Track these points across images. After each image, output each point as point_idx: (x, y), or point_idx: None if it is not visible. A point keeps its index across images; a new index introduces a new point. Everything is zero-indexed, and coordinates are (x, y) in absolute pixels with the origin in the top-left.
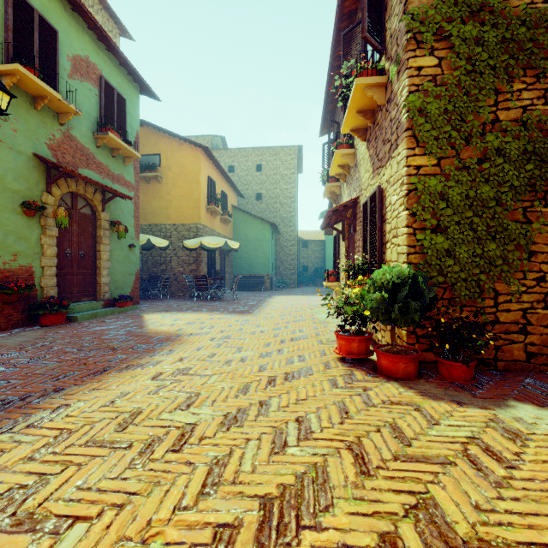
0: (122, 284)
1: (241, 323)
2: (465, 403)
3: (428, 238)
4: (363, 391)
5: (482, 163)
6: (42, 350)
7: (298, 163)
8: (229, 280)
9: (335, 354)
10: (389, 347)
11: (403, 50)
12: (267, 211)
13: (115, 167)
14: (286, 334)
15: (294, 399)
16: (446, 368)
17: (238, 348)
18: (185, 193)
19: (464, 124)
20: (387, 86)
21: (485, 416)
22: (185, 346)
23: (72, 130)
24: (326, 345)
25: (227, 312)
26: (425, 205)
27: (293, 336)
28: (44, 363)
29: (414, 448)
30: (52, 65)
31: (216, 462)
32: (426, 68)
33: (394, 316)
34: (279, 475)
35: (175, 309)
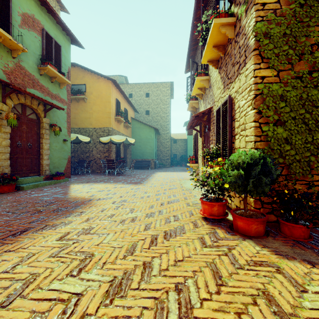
0: (58, 165)
1: (135, 190)
2: (316, 263)
3: (271, 129)
4: (228, 250)
5: (310, 75)
6: None
7: (171, 92)
8: (129, 162)
9: (199, 214)
10: (242, 211)
11: None
12: (152, 121)
13: (53, 89)
14: (164, 198)
15: (173, 260)
16: (288, 228)
17: (131, 210)
18: (101, 109)
19: (298, 44)
20: (236, 25)
21: None
22: (93, 208)
23: (22, 62)
24: (192, 207)
25: (126, 183)
26: (270, 104)
27: (169, 200)
28: None
29: None
30: (6, 17)
31: None
32: (269, 4)
33: (249, 188)
34: None
35: (93, 181)
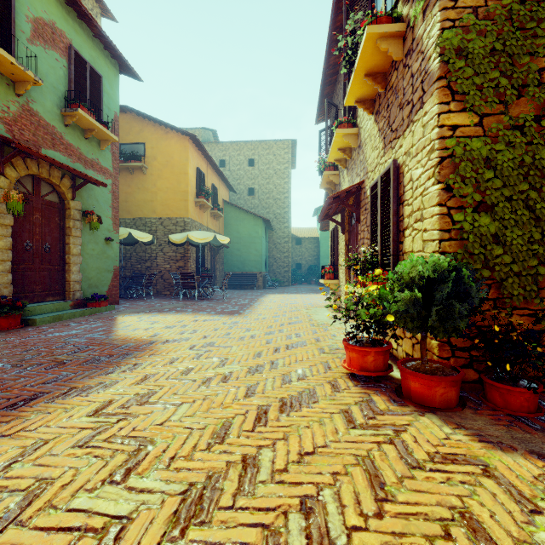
0: (96, 282)
1: (229, 326)
2: None
3: (469, 219)
4: (394, 434)
5: (537, 122)
6: None
7: (291, 158)
8: (219, 278)
9: (342, 368)
10: (417, 363)
11: None
12: (260, 207)
13: (88, 150)
14: (280, 340)
15: (296, 452)
16: (500, 394)
17: (222, 360)
18: (171, 185)
19: (516, 69)
20: (406, 36)
21: None
22: (156, 357)
23: (33, 103)
24: (329, 355)
25: (214, 313)
26: (466, 174)
27: (289, 343)
28: None
29: None
30: (5, 24)
31: None
32: None
33: (430, 323)
34: None
35: (157, 310)
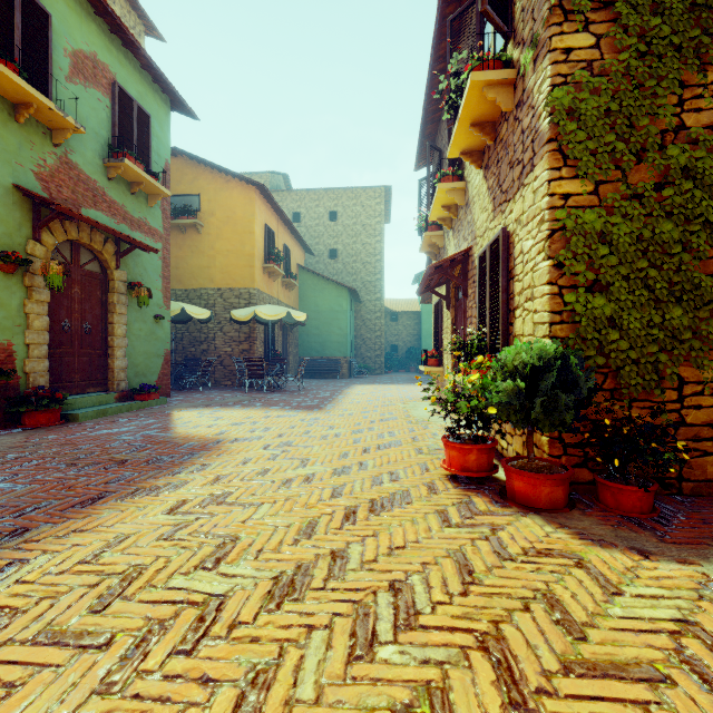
0: (144, 369)
1: (308, 423)
2: (652, 553)
3: (582, 300)
4: (491, 532)
5: (660, 191)
6: (13, 466)
7: (385, 209)
8: (293, 364)
9: (441, 470)
10: (523, 461)
11: (544, 24)
12: (344, 273)
13: (134, 208)
14: (370, 439)
15: (386, 547)
16: (612, 494)
17: (302, 461)
18: (234, 247)
19: (635, 132)
20: (516, 84)
21: (690, 577)
22: (226, 457)
23: (72, 154)
24: (428, 455)
25: (289, 408)
26: (578, 250)
27: (380, 443)
28: (10, 486)
29: (593, 645)
30: (42, 61)
31: (252, 679)
32: (578, 51)
33: (534, 416)
34: (364, 711)
35: (218, 403)
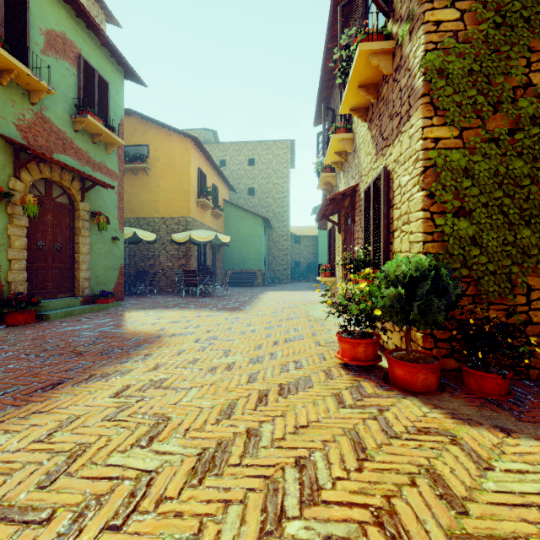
0: (104, 279)
1: (231, 321)
2: (512, 431)
3: (449, 223)
4: (378, 412)
5: (512, 135)
6: None
7: (290, 158)
8: (220, 275)
9: (336, 359)
10: (402, 352)
11: (418, 2)
12: (259, 206)
13: (96, 154)
14: (279, 334)
15: (292, 426)
16: (475, 380)
17: (225, 352)
18: (174, 186)
19: (492, 87)
20: (395, 53)
21: None
22: (164, 349)
23: (45, 111)
24: (325, 347)
25: (216, 309)
26: (447, 183)
27: (287, 337)
28: None
29: (475, 519)
30: (21, 37)
31: None
32: (446, 23)
33: (412, 316)
34: None
35: (161, 306)
